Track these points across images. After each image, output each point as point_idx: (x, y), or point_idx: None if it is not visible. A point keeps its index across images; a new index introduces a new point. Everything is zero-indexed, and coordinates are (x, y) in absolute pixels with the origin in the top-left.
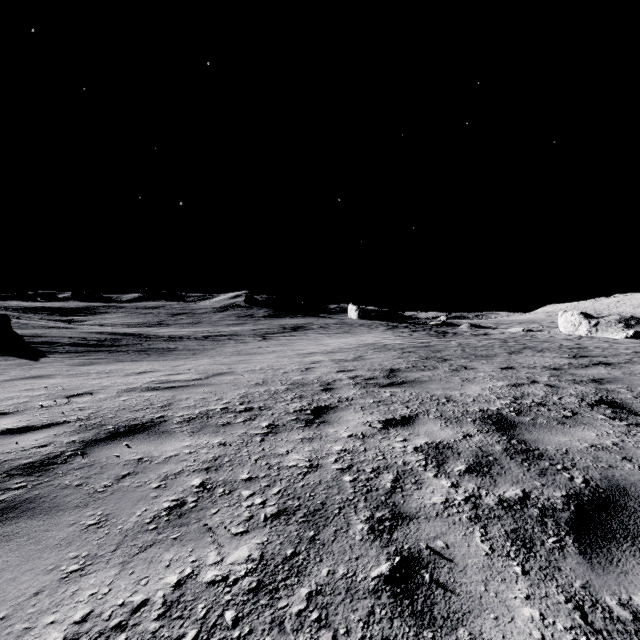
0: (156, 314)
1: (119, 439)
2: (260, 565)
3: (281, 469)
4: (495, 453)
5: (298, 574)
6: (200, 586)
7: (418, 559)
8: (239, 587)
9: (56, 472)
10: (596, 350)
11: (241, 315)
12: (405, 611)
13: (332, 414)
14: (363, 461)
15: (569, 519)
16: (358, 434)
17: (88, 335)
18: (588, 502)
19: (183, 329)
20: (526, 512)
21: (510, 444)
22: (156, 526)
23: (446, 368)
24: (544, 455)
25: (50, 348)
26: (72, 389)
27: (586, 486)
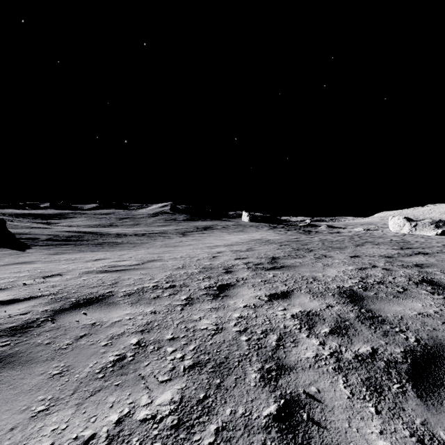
0: (108, 218)
1: (79, 308)
2: (180, 406)
3: (195, 331)
4: (350, 319)
5: (208, 413)
6: (135, 423)
7: (297, 401)
8: (164, 424)
9: (32, 333)
10: (416, 243)
11: (167, 219)
12: (289, 443)
13: (232, 290)
14: (255, 325)
15: (407, 370)
16: (251, 305)
17: (60, 233)
18: (420, 356)
19: (127, 229)
20: (375, 364)
21: (360, 312)
22: (103, 375)
23: (312, 256)
24: (385, 320)
25: (33, 242)
26: (47, 271)
27: (418, 344)
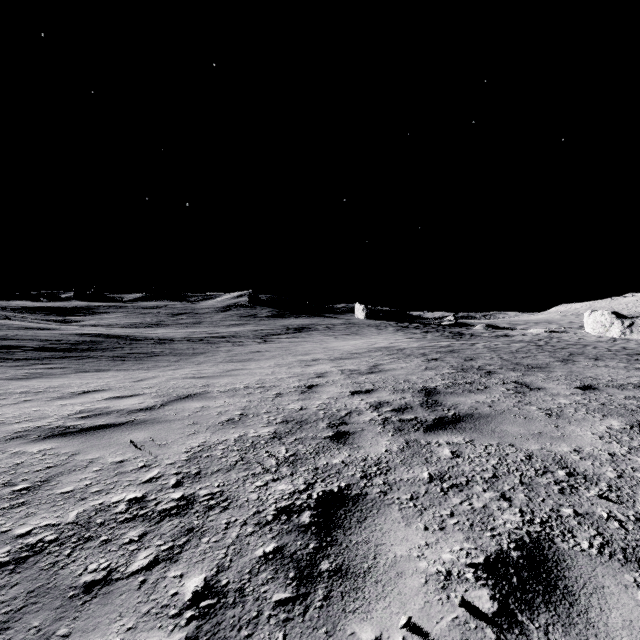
0: (156, 314)
1: None
2: None
3: None
4: None
5: None
6: None
7: None
8: None
9: None
10: None
11: (244, 315)
12: None
13: (357, 530)
14: None
15: None
16: None
17: (65, 337)
18: None
19: (181, 330)
20: None
21: None
22: None
23: (501, 387)
24: None
25: (7, 354)
26: None
27: None
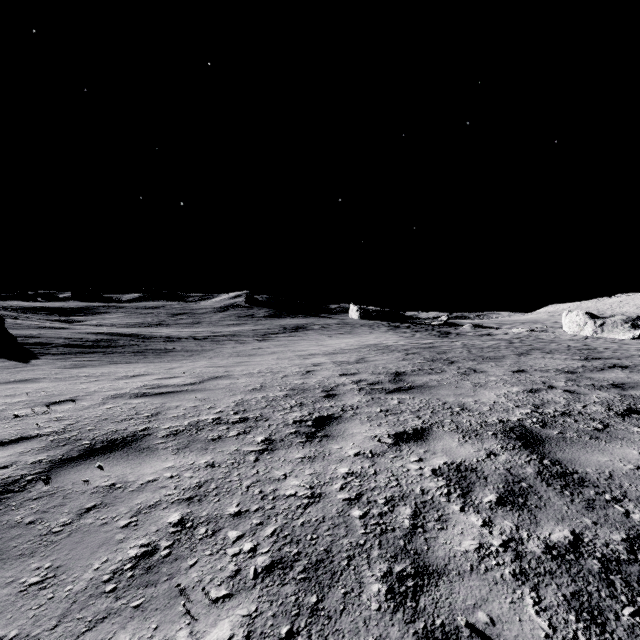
0: (156, 314)
1: (92, 458)
2: None
3: (277, 499)
4: (528, 477)
5: None
6: None
7: None
8: None
9: (9, 504)
10: (607, 351)
11: (241, 315)
12: None
13: (336, 426)
14: (374, 488)
15: None
16: (366, 452)
17: (84, 336)
18: None
19: (182, 329)
20: (584, 565)
21: (543, 465)
22: (115, 586)
23: (454, 371)
24: (586, 480)
25: (43, 349)
26: (56, 395)
27: None
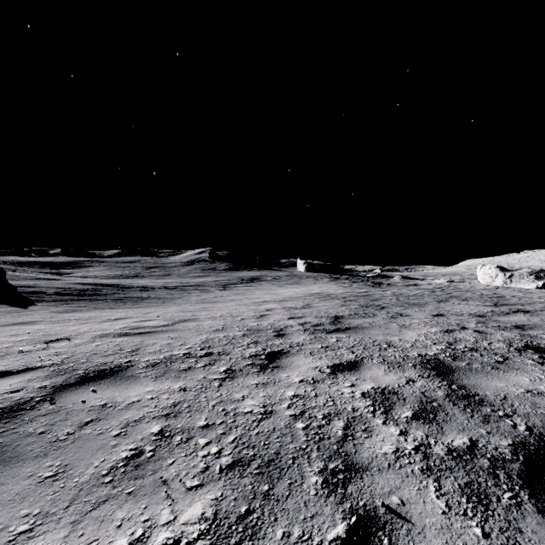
0: (133, 267)
1: (87, 384)
2: (213, 525)
3: (237, 415)
4: (438, 399)
5: (252, 537)
6: None
7: (374, 518)
8: None
9: (23, 419)
10: (513, 299)
11: (205, 268)
12: None
13: (284, 359)
14: (314, 407)
15: (520, 471)
16: (309, 379)
17: (73, 286)
18: (535, 452)
19: (155, 280)
20: (476, 463)
21: (451, 389)
22: (112, 479)
23: (384, 315)
24: (484, 401)
25: (39, 297)
26: (52, 335)
27: (530, 434)
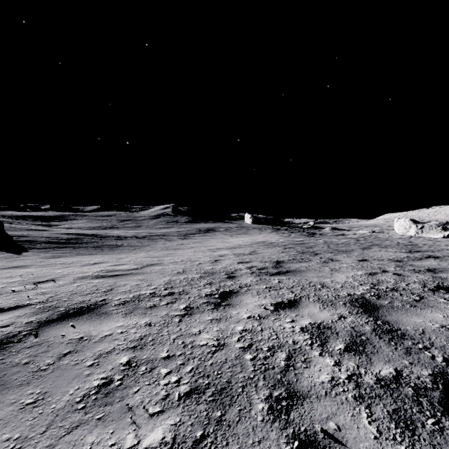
0: (109, 220)
1: (67, 320)
2: None
3: (194, 348)
4: (366, 333)
5: None
6: None
7: (314, 443)
8: None
9: (10, 350)
10: (425, 246)
11: (169, 221)
12: None
13: (235, 298)
14: (260, 340)
15: (440, 399)
16: (255, 315)
17: (59, 235)
18: None
19: (128, 231)
20: (402, 391)
21: (377, 325)
22: (84, 405)
23: (318, 260)
24: (406, 335)
25: (31, 245)
26: (40, 277)
27: (447, 365)
